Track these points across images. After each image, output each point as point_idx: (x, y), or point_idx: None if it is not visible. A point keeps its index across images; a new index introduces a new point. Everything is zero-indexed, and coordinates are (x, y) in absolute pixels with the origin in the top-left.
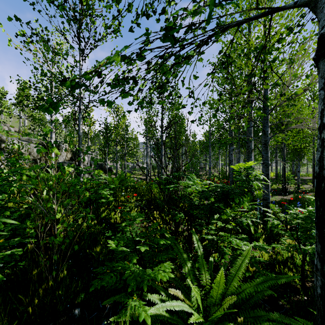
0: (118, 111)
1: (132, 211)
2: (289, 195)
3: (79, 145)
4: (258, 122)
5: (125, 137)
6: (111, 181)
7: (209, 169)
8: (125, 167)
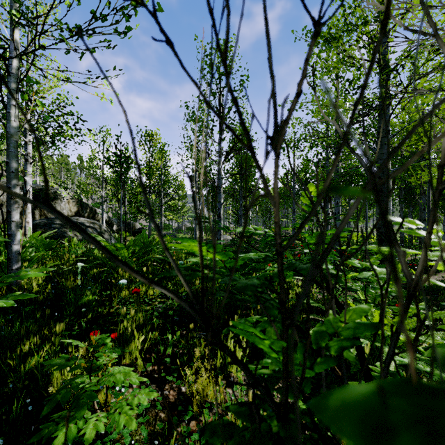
0: (151, 141)
1: (136, 340)
2: (440, 273)
3: (9, 160)
4: (371, 156)
5: (161, 180)
6: (113, 249)
7: (293, 230)
8: (162, 227)
